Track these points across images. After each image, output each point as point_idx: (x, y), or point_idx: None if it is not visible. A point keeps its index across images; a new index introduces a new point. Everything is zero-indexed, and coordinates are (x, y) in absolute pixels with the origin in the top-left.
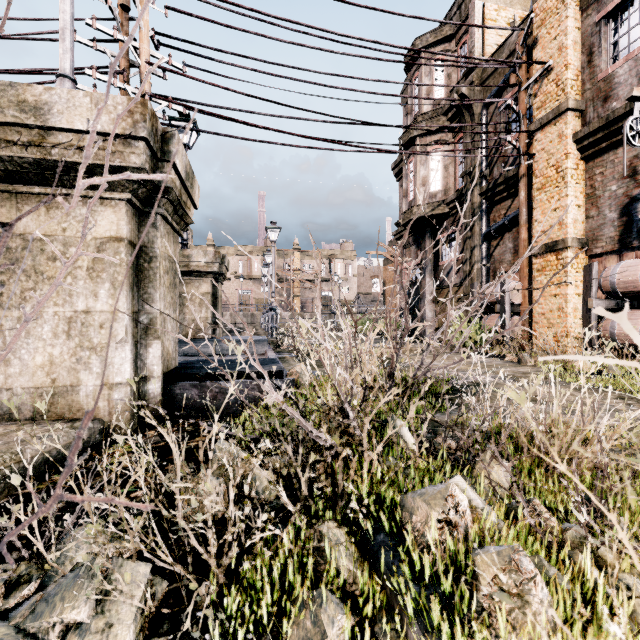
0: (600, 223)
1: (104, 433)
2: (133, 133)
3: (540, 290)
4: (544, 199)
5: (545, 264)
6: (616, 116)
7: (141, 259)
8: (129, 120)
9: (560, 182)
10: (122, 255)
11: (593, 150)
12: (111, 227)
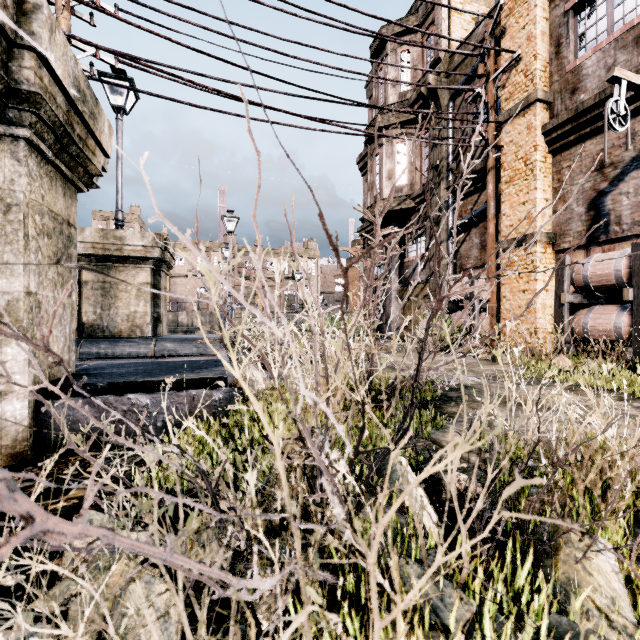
0: (567, 217)
1: None
2: None
3: (508, 286)
4: (512, 192)
5: (513, 259)
6: (585, 107)
7: None
8: None
9: (529, 175)
10: None
11: (561, 143)
12: None
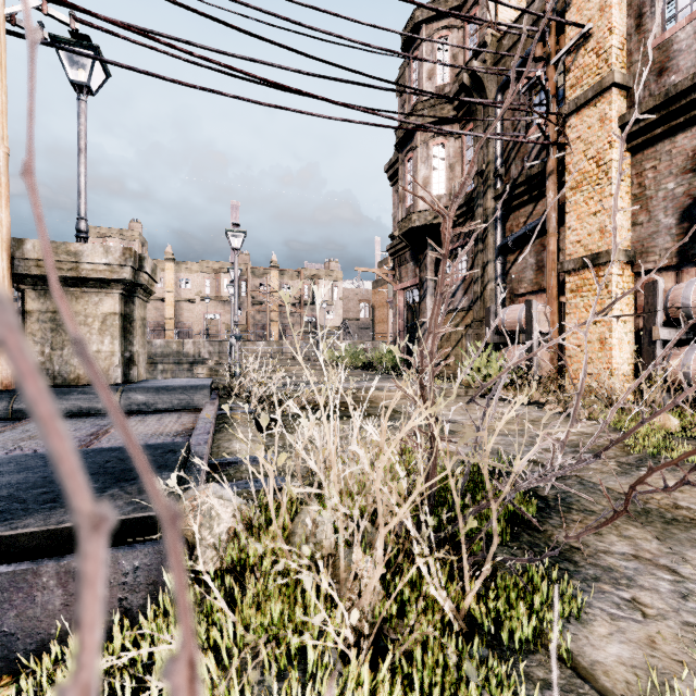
0: (652, 231)
1: None
2: None
3: (575, 316)
4: (580, 200)
5: (581, 283)
6: (679, 90)
7: None
8: None
9: (602, 178)
10: None
11: (644, 138)
12: None
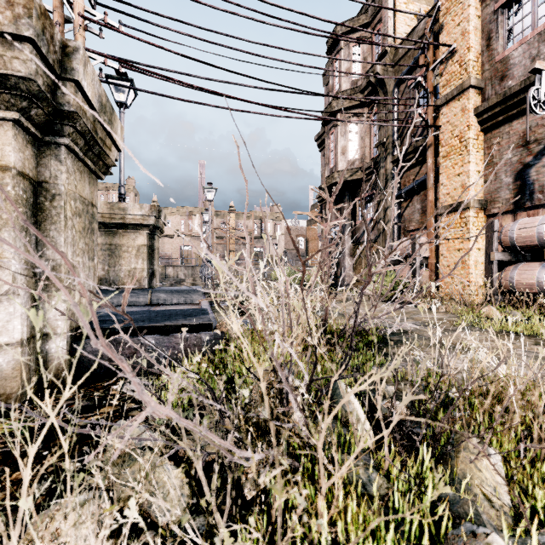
0: (497, 187)
1: None
2: (14, 30)
3: (445, 245)
4: (449, 165)
5: (450, 222)
6: (512, 92)
7: (41, 196)
8: (8, 13)
9: (463, 150)
10: (8, 188)
11: (491, 123)
12: None
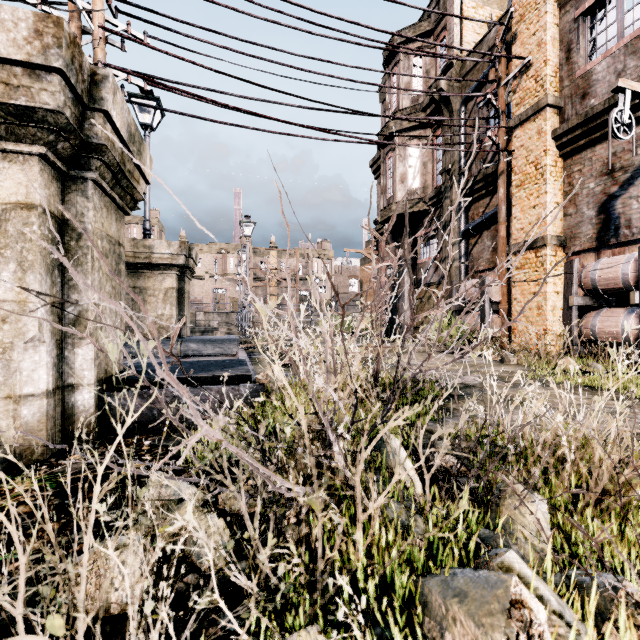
0: (578, 221)
1: (7, 461)
2: (42, 61)
3: (519, 288)
4: (523, 196)
5: (524, 262)
6: (595, 113)
7: (66, 236)
8: (36, 43)
9: (539, 179)
10: (34, 227)
11: (571, 147)
12: (18, 190)
